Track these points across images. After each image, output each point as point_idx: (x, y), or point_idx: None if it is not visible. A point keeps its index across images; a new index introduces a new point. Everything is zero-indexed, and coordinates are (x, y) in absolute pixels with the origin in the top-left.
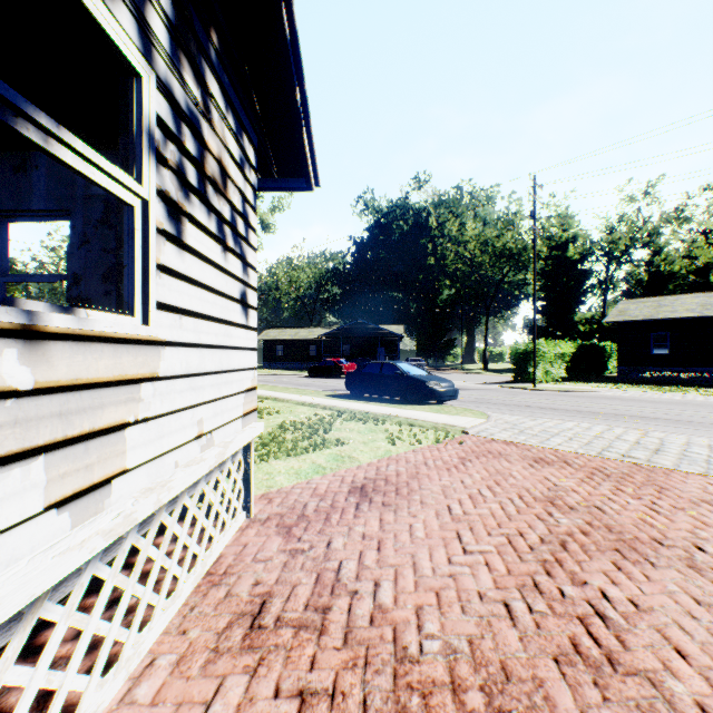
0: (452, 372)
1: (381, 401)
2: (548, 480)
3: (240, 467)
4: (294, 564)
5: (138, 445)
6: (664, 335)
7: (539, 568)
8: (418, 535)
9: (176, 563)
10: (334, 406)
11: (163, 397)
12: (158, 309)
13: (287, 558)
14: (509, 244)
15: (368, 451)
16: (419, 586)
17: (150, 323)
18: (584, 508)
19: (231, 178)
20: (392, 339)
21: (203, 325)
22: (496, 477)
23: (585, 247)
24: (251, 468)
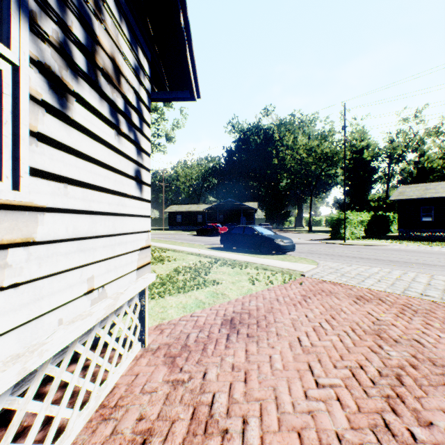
0: (289, 232)
1: (244, 252)
2: (371, 315)
3: (136, 308)
4: (175, 396)
5: (3, 312)
6: (428, 208)
7: (385, 405)
8: (277, 366)
9: (65, 407)
10: (212, 255)
11: (41, 260)
12: (34, 175)
13: (170, 390)
14: (326, 150)
15: (235, 289)
16: (282, 425)
17: (21, 188)
18: (406, 341)
19: (125, 77)
20: (250, 211)
21: (94, 195)
22: (331, 312)
23: (375, 152)
24: (145, 309)
